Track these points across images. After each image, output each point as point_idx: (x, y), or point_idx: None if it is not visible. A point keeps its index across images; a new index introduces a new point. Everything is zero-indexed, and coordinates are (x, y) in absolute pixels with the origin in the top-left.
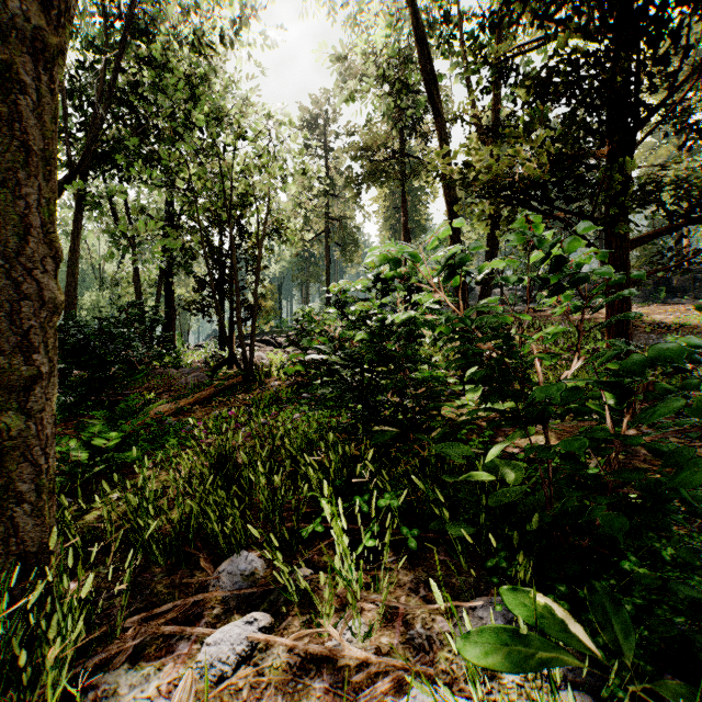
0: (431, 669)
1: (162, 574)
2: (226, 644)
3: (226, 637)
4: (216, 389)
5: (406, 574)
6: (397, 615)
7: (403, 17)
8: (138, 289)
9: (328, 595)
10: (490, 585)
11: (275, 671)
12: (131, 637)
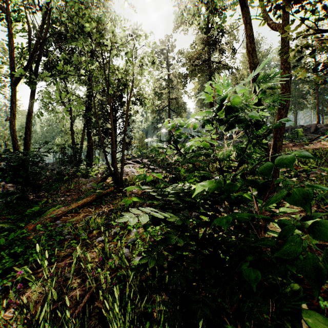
0: None
1: None
2: None
3: None
4: (97, 196)
5: None
6: None
7: None
8: (73, 135)
9: None
10: None
11: None
12: None
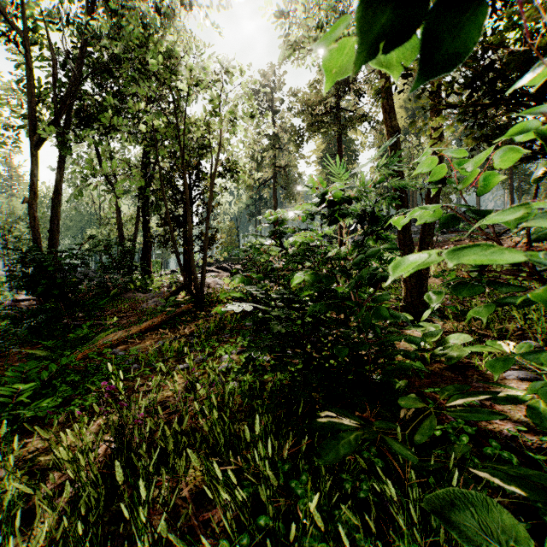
0: None
1: None
2: None
3: None
4: (167, 316)
5: None
6: None
7: None
8: (120, 226)
9: None
10: None
11: None
12: None
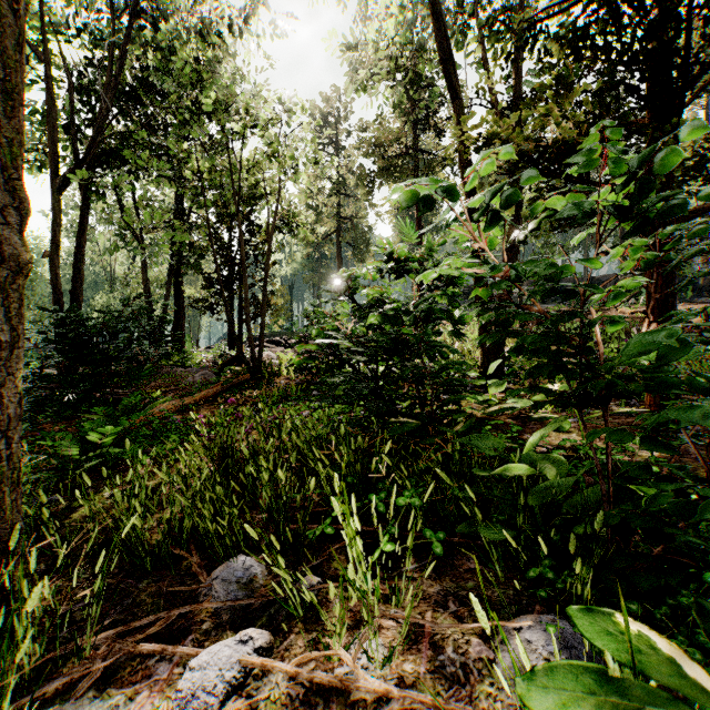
0: (469, 708)
1: (148, 580)
2: (213, 669)
3: (213, 660)
4: (223, 387)
5: (431, 584)
6: (423, 635)
7: (417, 3)
8: (147, 288)
9: (338, 610)
10: (534, 599)
11: (273, 705)
12: (102, 656)
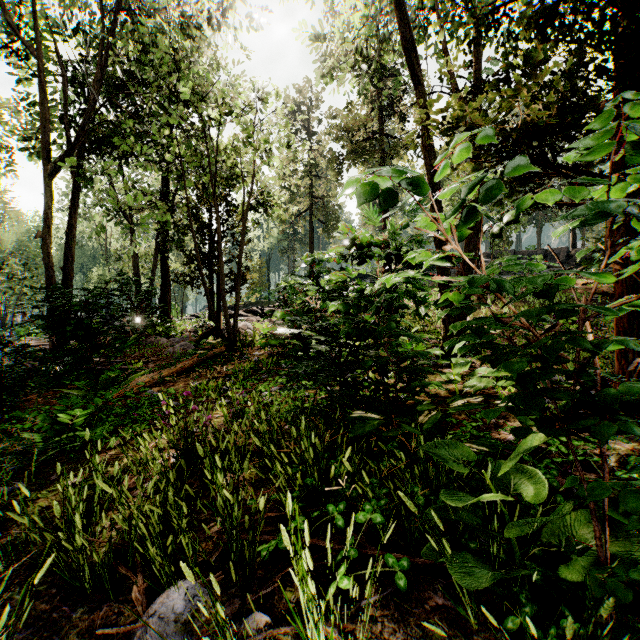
0: None
1: (84, 607)
2: None
3: None
4: (199, 359)
5: (393, 628)
6: None
7: None
8: (136, 263)
9: None
10: None
11: None
12: None
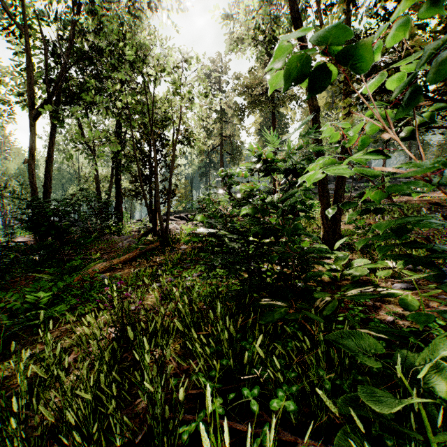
0: None
1: None
2: None
3: None
4: (140, 252)
5: None
6: None
7: None
8: (98, 183)
9: None
10: None
11: None
12: None
